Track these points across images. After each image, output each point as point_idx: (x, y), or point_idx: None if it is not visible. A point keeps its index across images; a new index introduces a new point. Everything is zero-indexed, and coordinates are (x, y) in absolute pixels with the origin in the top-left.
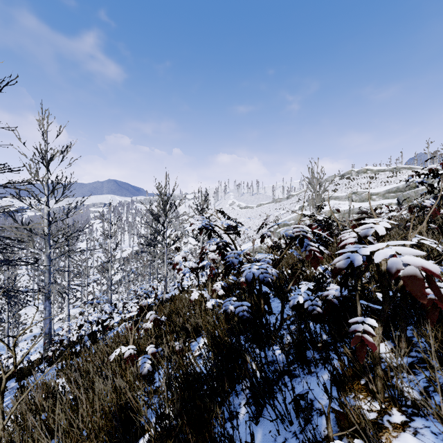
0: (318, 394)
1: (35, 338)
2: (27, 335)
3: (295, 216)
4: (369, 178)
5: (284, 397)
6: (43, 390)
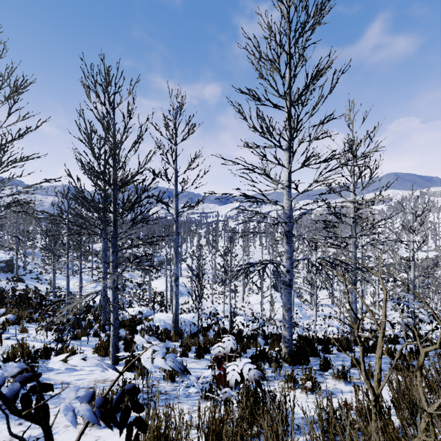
0: None
1: (325, 318)
2: (319, 312)
3: None
4: None
5: None
6: (437, 388)
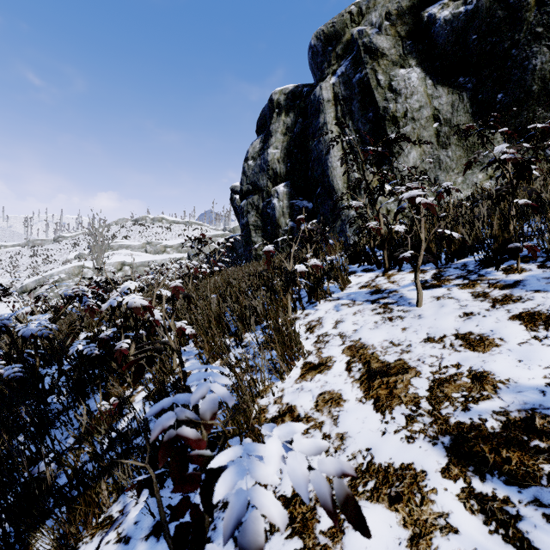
0: (95, 405)
1: None
2: None
3: (70, 268)
4: (164, 228)
5: (68, 410)
6: None
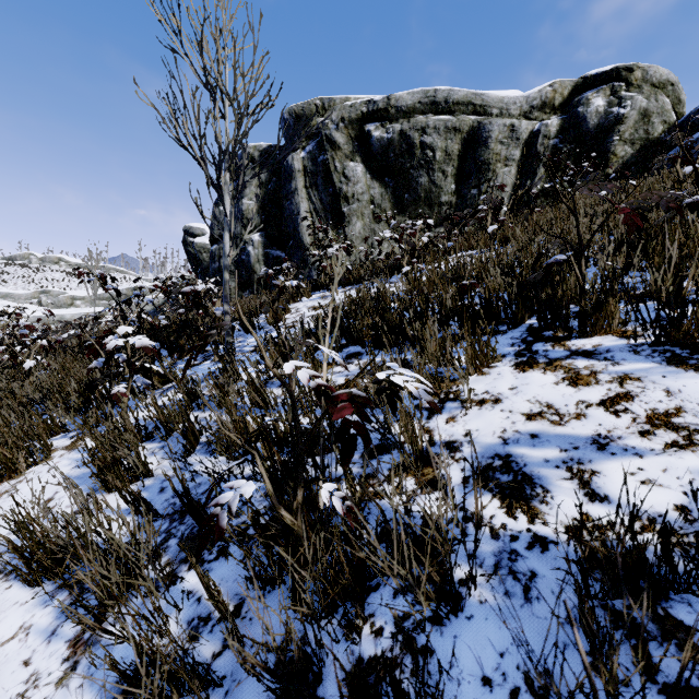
0: None
1: None
2: None
3: None
4: (65, 273)
5: None
6: None
